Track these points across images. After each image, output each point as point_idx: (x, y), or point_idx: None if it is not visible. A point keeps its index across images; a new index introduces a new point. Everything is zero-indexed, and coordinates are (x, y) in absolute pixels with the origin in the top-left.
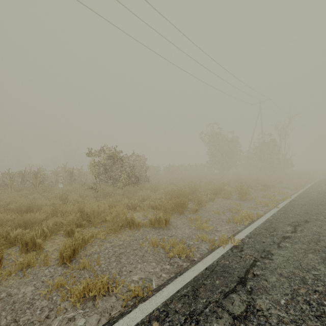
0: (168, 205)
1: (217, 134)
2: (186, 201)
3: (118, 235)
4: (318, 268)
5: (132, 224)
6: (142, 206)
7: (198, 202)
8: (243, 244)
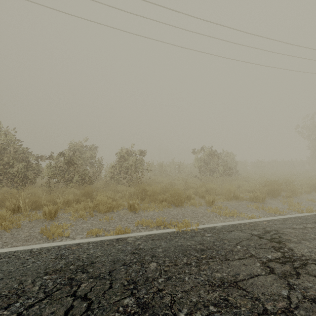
0: (263, 190)
1: None
2: (279, 188)
3: (230, 201)
4: None
5: (237, 197)
6: (241, 189)
7: (291, 191)
8: None
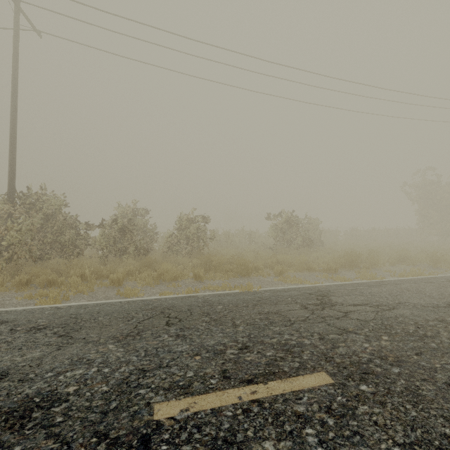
0: (339, 261)
1: (435, 183)
2: (356, 259)
3: (302, 273)
4: (426, 288)
5: (310, 269)
6: (317, 261)
7: (371, 263)
8: (388, 281)
